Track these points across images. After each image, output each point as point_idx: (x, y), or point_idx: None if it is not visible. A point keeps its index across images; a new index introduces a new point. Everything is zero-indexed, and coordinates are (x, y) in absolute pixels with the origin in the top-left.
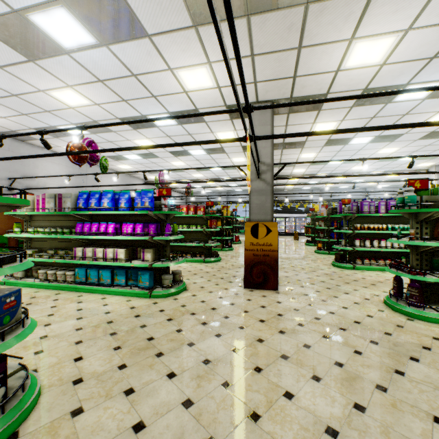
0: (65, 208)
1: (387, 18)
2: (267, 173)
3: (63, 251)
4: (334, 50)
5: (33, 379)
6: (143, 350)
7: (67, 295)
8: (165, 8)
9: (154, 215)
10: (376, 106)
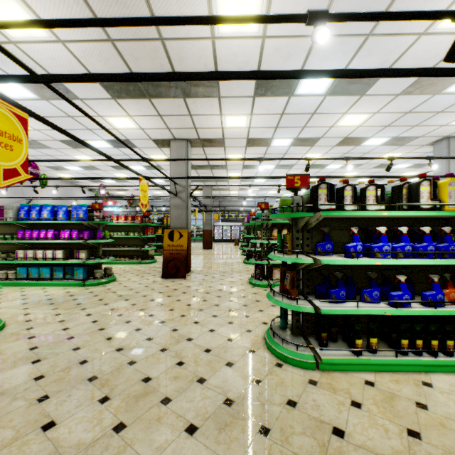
0: (7, 218)
1: (236, 108)
2: (183, 192)
3: (5, 254)
4: (214, 118)
5: (0, 318)
6: (73, 308)
7: (10, 288)
8: (91, 89)
9: (88, 224)
10: (263, 148)
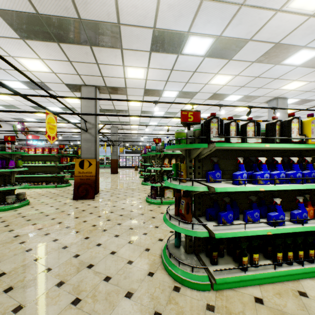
0: None
1: (135, 61)
2: (92, 129)
3: None
4: (117, 68)
5: None
6: None
7: None
8: None
9: None
10: (156, 97)
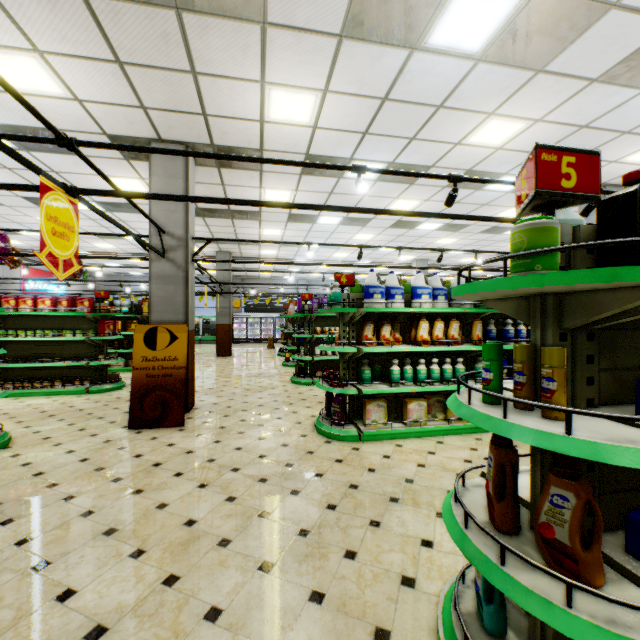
0: None
1: (296, 68)
2: (179, 250)
3: None
4: (246, 91)
5: None
6: None
7: None
8: None
9: None
10: (330, 179)
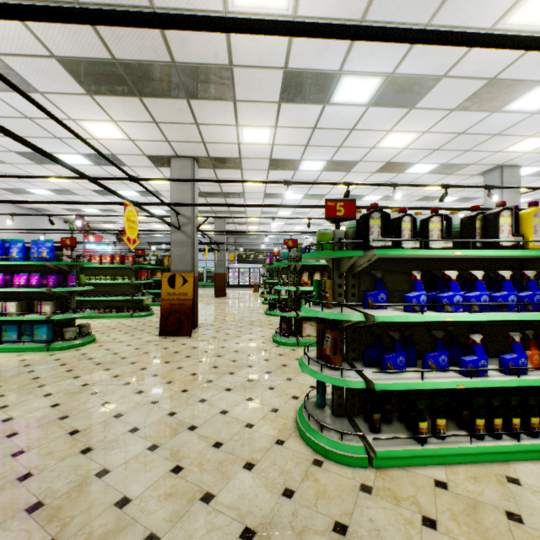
0: None
1: (256, 118)
2: (188, 225)
3: None
4: (227, 130)
5: None
6: (26, 385)
7: None
8: (54, 78)
9: (55, 266)
10: (289, 172)
